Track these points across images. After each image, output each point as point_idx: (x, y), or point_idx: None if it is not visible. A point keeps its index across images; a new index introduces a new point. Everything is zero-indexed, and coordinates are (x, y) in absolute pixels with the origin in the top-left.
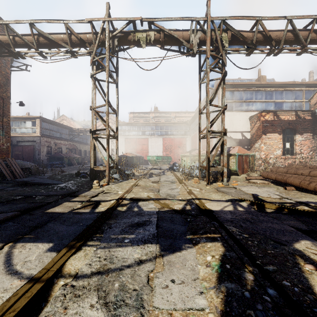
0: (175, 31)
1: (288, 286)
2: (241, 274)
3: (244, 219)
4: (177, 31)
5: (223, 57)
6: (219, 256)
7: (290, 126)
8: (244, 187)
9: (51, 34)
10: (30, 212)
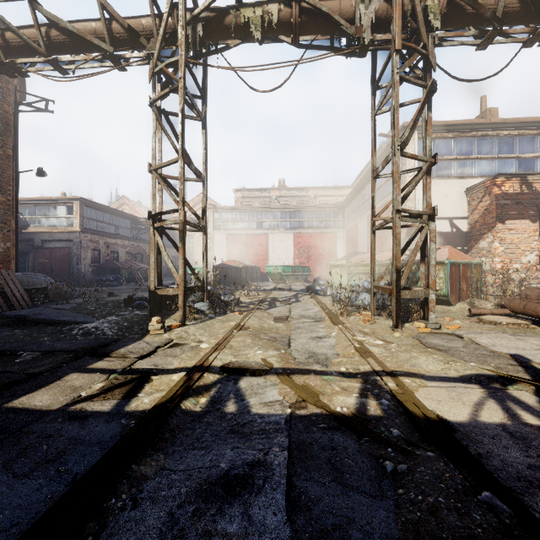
0: (323, 0)
1: None
2: None
3: None
4: (328, 1)
5: (429, 51)
6: None
7: None
8: (481, 337)
9: (73, 23)
10: None
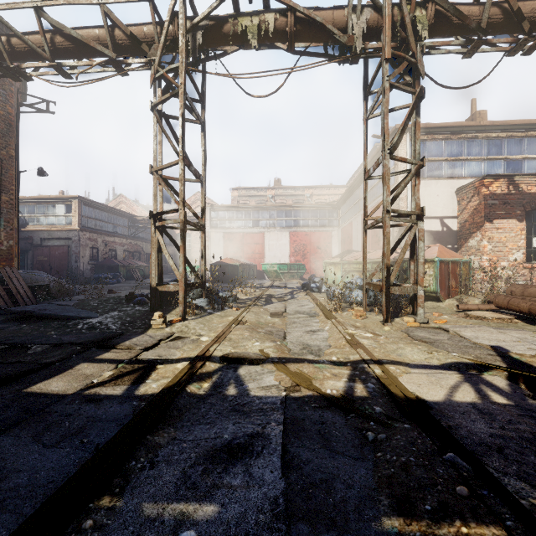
0: (317, 10)
1: None
2: None
3: (533, 440)
4: (322, 11)
5: (417, 59)
6: None
7: None
8: (466, 330)
9: (77, 30)
10: None
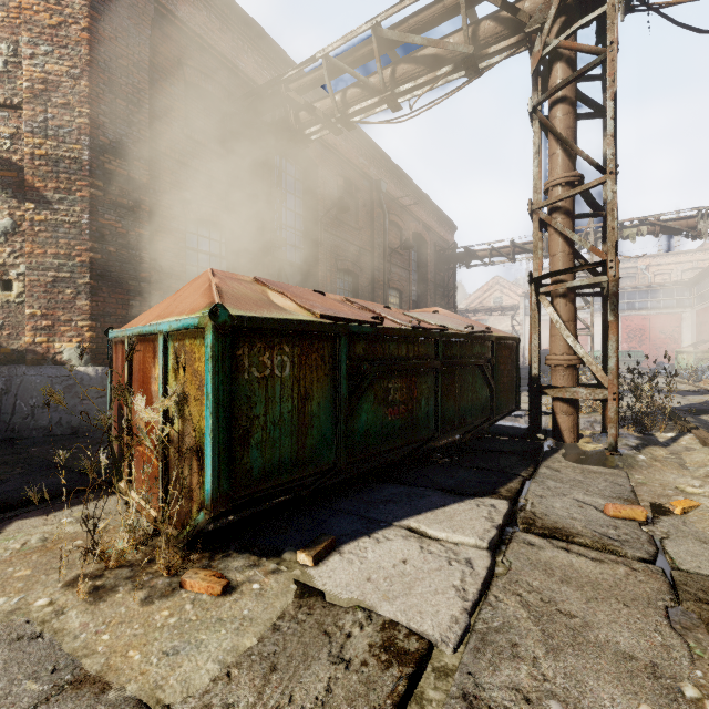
0: (675, 221)
1: None
2: None
3: None
4: (678, 221)
5: None
6: None
7: None
8: None
9: (527, 245)
10: None
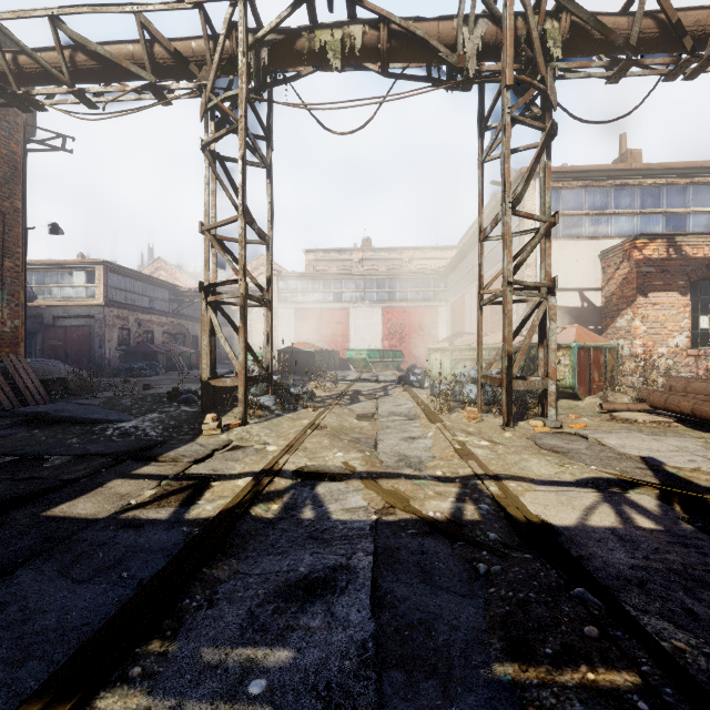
0: (417, 21)
1: None
2: None
3: (683, 572)
4: (424, 22)
5: (548, 86)
6: None
7: None
8: (610, 437)
9: (105, 45)
10: (1, 515)
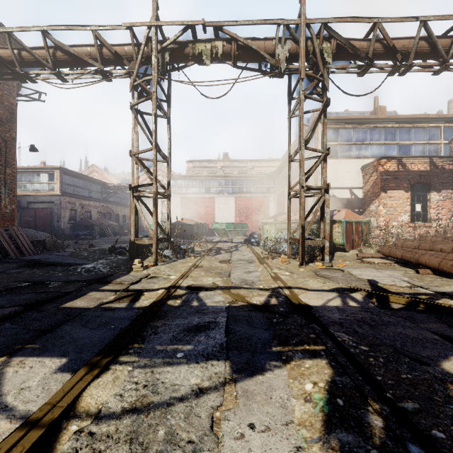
0: (253, 40)
1: (441, 440)
2: (363, 417)
3: (360, 320)
4: (256, 41)
5: (324, 78)
6: (325, 383)
7: (421, 180)
8: (355, 270)
9: (74, 47)
10: (39, 307)
